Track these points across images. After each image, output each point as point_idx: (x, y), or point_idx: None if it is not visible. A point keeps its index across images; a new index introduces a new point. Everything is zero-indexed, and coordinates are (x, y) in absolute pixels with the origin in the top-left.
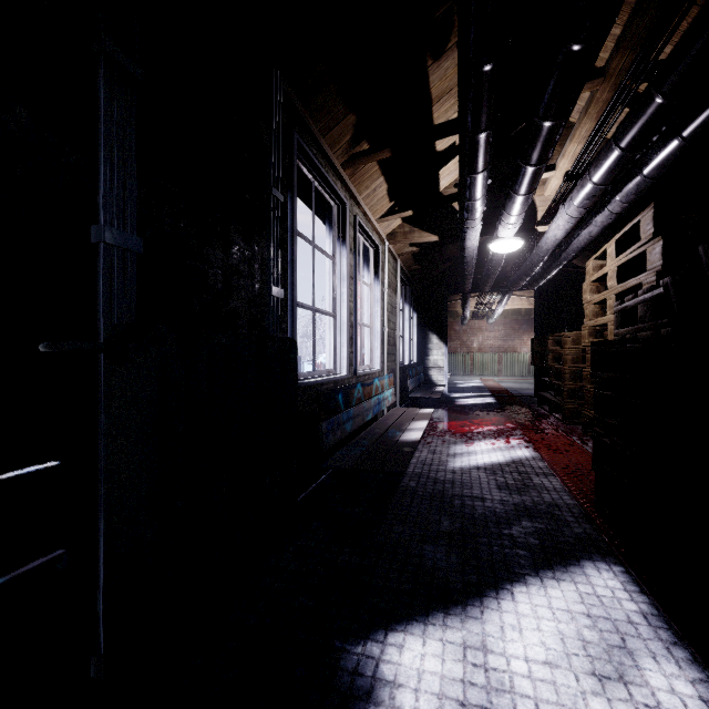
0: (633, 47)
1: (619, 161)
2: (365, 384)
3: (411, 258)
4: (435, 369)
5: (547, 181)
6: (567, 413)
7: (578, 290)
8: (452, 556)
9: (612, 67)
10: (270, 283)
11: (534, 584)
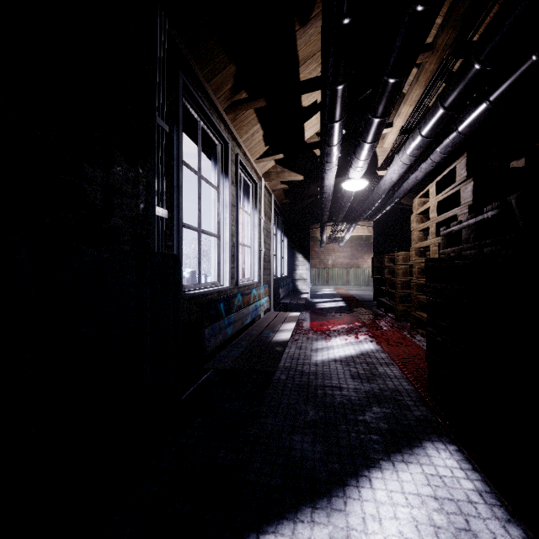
0: (455, 26)
1: (443, 118)
2: (244, 294)
3: (282, 194)
4: (301, 280)
5: (386, 136)
6: (399, 314)
7: (405, 222)
8: (317, 445)
9: (438, 42)
10: (155, 203)
11: (387, 469)
